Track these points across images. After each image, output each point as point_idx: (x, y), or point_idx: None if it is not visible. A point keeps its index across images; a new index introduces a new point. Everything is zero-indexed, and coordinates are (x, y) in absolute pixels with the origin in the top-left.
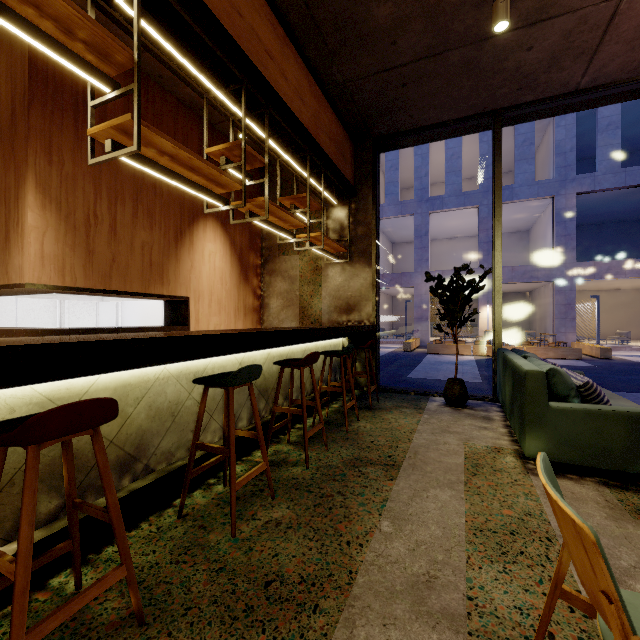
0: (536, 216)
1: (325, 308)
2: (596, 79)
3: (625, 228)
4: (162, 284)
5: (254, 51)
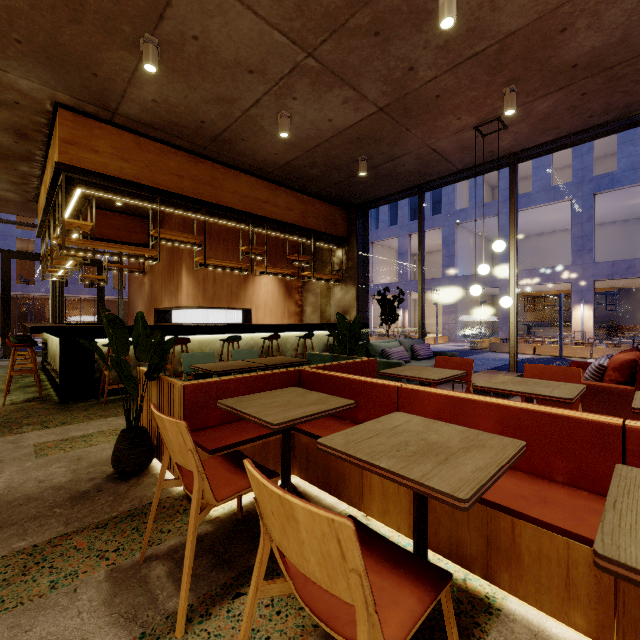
0: None
1: (333, 313)
2: (466, 165)
3: None
4: (237, 302)
5: (256, 206)
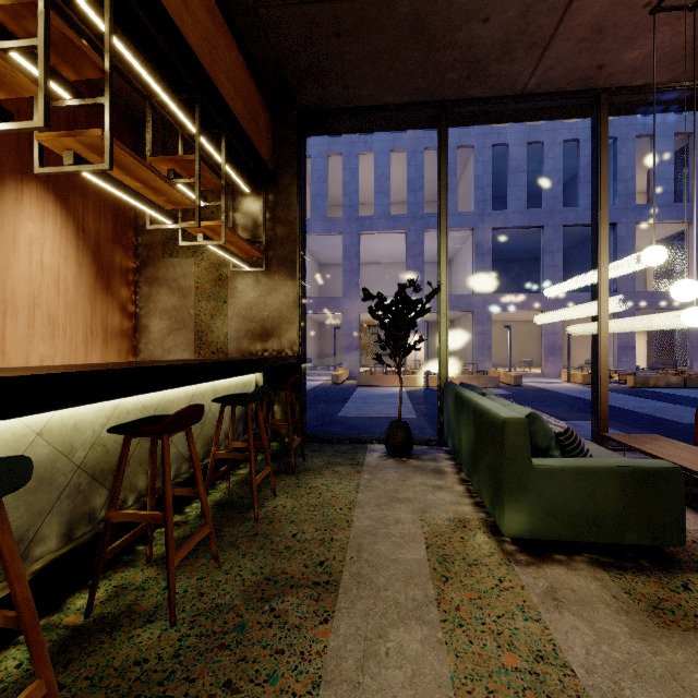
0: (458, 247)
1: (232, 333)
2: (542, 84)
3: (527, 265)
4: None
5: None
